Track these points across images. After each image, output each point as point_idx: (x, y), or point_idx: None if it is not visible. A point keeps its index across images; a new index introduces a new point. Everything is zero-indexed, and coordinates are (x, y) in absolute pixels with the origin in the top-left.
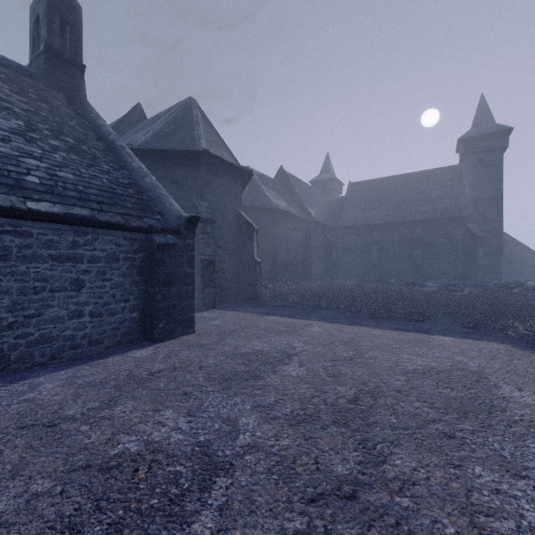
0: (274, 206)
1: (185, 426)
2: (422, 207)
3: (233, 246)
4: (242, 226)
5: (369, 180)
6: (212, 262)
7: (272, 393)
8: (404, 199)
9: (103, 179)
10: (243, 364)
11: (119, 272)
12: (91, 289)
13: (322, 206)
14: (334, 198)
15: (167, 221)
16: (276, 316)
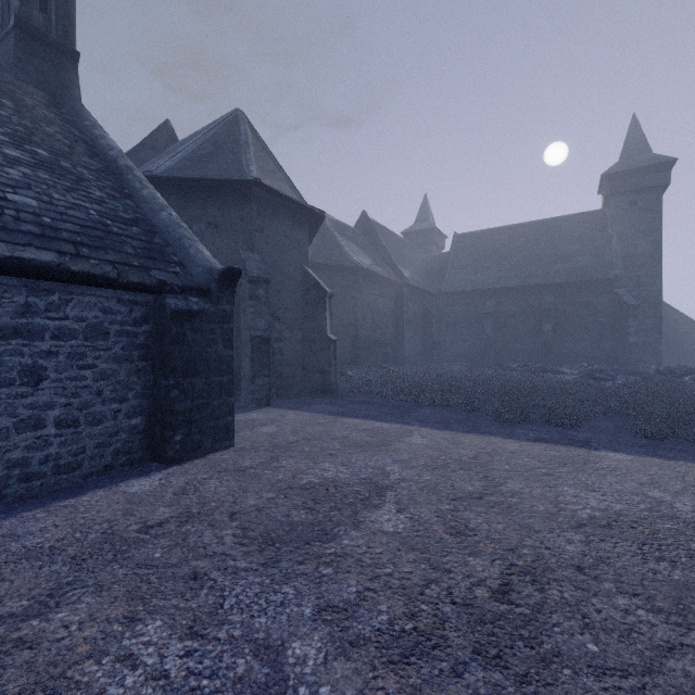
0: (354, 264)
1: (178, 668)
2: (553, 266)
3: (297, 317)
4: (309, 290)
5: (482, 230)
6: (266, 339)
7: (352, 573)
8: (528, 255)
9: (89, 210)
10: (304, 508)
11: (108, 354)
12: (59, 382)
13: (418, 266)
14: (435, 255)
15: (191, 275)
16: (357, 418)
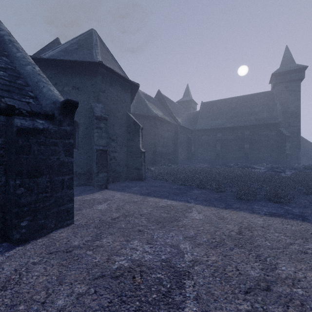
0: (154, 114)
1: None
2: (249, 117)
3: (124, 139)
4: (130, 125)
5: (214, 100)
6: (105, 151)
7: None
8: (237, 112)
9: None
10: None
11: None
12: None
13: (184, 117)
14: (192, 112)
15: (41, 105)
16: (157, 197)
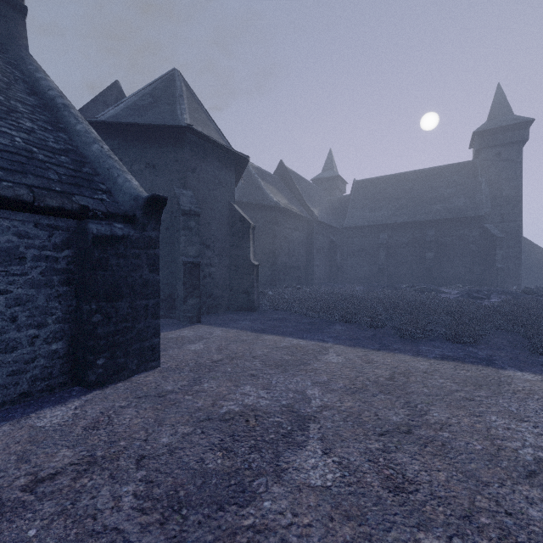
0: (274, 203)
1: None
2: (434, 206)
3: (225, 246)
4: (235, 223)
5: (376, 177)
6: (197, 264)
7: None
8: (414, 197)
9: (15, 137)
10: (221, 449)
11: (24, 279)
12: None
13: (325, 206)
14: (338, 197)
15: (117, 202)
16: (277, 335)
